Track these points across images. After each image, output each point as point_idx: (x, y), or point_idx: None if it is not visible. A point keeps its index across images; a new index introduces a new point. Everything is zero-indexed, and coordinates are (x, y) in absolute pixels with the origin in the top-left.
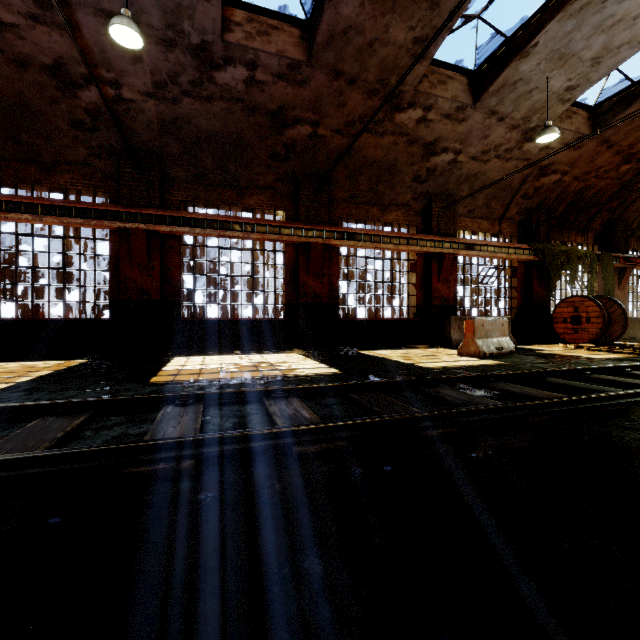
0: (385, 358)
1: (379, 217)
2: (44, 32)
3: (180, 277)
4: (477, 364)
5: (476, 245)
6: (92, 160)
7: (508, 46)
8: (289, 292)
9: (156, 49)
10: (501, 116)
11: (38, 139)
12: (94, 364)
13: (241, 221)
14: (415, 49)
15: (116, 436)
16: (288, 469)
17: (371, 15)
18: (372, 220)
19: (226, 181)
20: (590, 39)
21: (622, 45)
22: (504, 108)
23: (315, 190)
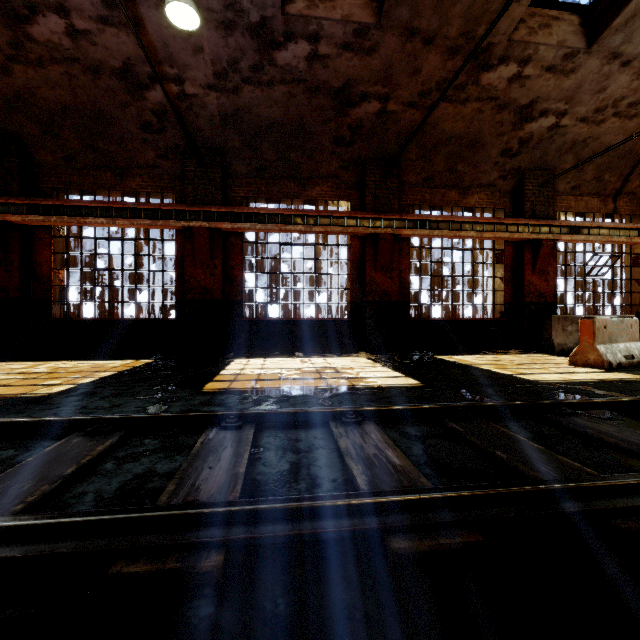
0: (472, 366)
1: (458, 201)
2: (113, 34)
3: (242, 276)
4: (607, 378)
5: (584, 228)
6: (160, 162)
7: None
8: (354, 289)
9: (216, 35)
10: (626, 59)
11: (112, 145)
12: (157, 365)
13: (303, 214)
14: None
15: (139, 474)
16: (382, 591)
17: None
18: (449, 205)
19: (287, 173)
20: None
21: None
22: (632, 47)
23: (383, 175)
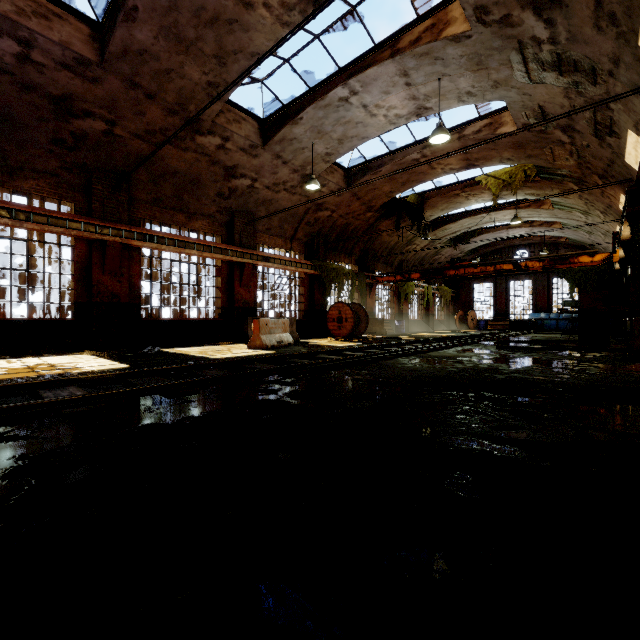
0: (183, 354)
1: (185, 223)
2: None
3: None
4: (256, 354)
5: (272, 258)
6: None
7: (285, 111)
8: (79, 290)
9: None
10: (285, 160)
11: None
12: None
13: (10, 207)
14: (210, 90)
15: None
16: (56, 423)
17: (166, 49)
18: (178, 225)
19: None
20: (335, 127)
21: (353, 137)
22: (286, 155)
23: (112, 187)
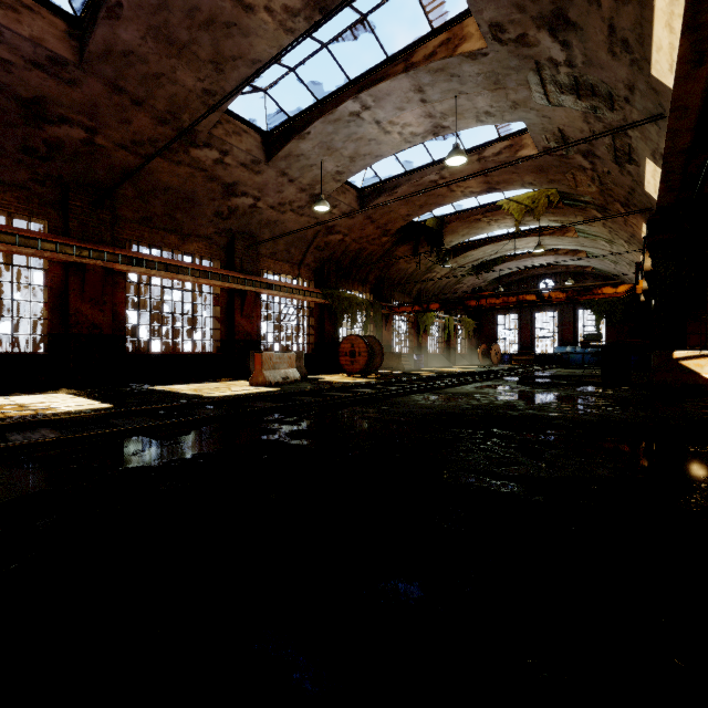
0: (175, 392)
1: (178, 246)
2: None
3: None
4: (258, 391)
5: (277, 286)
6: None
7: (291, 124)
8: (54, 320)
9: None
10: (291, 178)
11: None
12: None
13: None
14: (206, 98)
15: None
16: (25, 468)
17: (155, 51)
18: (170, 248)
19: None
20: (346, 143)
21: (366, 155)
22: (293, 172)
23: (93, 203)
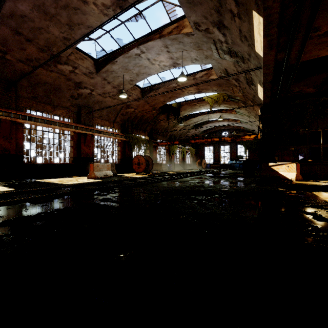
0: (49, 182)
1: (51, 111)
2: None
3: None
4: (91, 181)
5: (102, 131)
6: None
7: (108, 57)
8: None
9: None
10: (109, 81)
11: None
12: None
13: None
14: (65, 41)
15: None
16: None
17: (38, 17)
18: (47, 112)
19: None
20: (134, 67)
21: (144, 73)
22: (109, 79)
23: (5, 88)
